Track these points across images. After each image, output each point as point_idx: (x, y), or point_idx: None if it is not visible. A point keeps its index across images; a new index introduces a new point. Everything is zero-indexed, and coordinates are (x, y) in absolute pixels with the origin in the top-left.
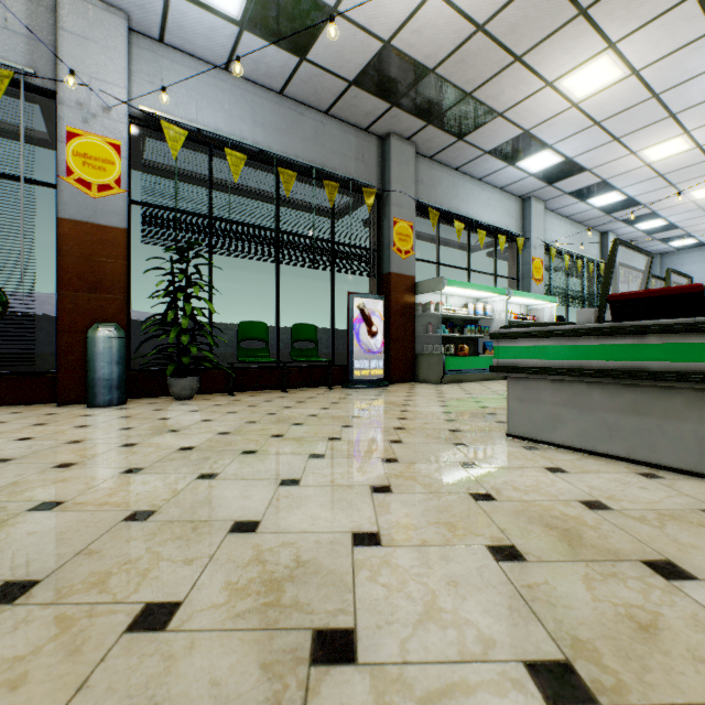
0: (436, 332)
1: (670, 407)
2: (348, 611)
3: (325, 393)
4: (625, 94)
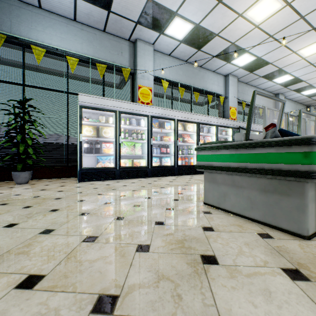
0: None
1: None
2: None
3: None
4: None
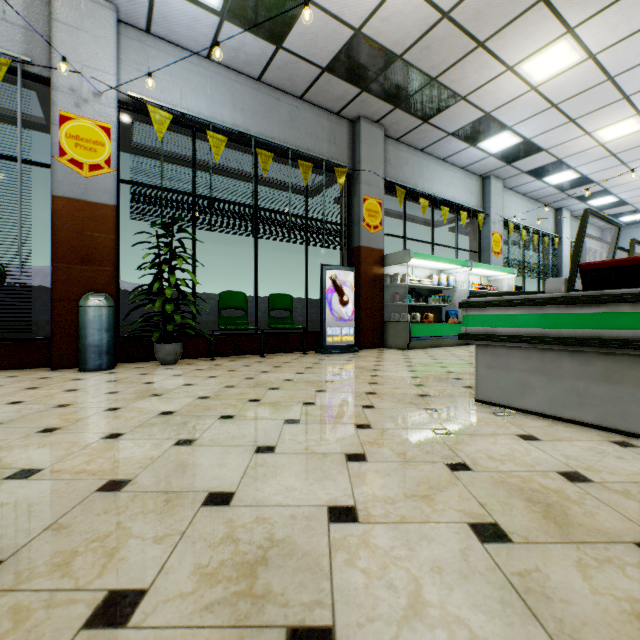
0: (403, 301)
1: None
2: (325, 604)
3: (300, 358)
4: (581, 77)
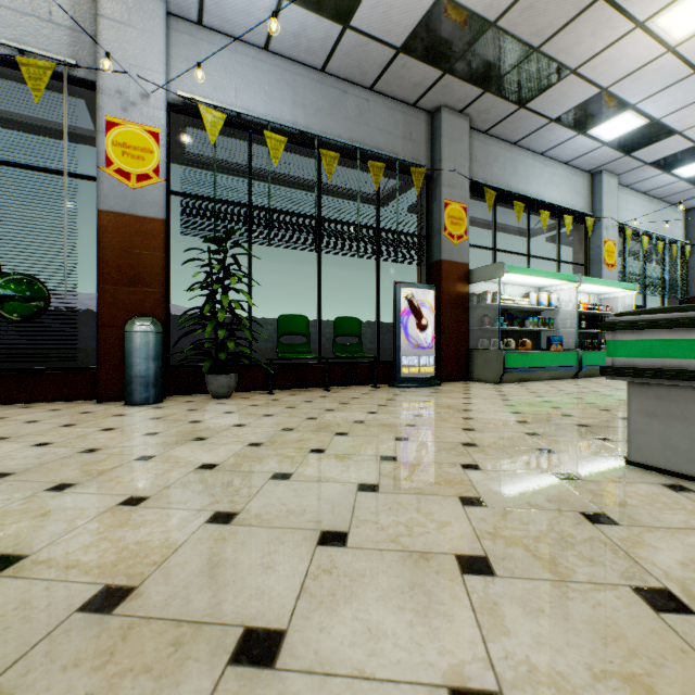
0: (493, 325)
1: None
2: None
3: (370, 393)
4: None
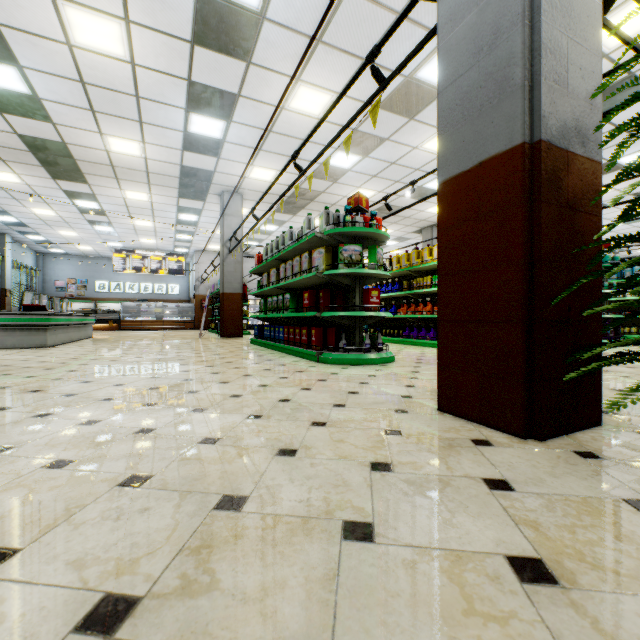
0: None
1: (39, 333)
2: None
3: None
4: (23, 188)
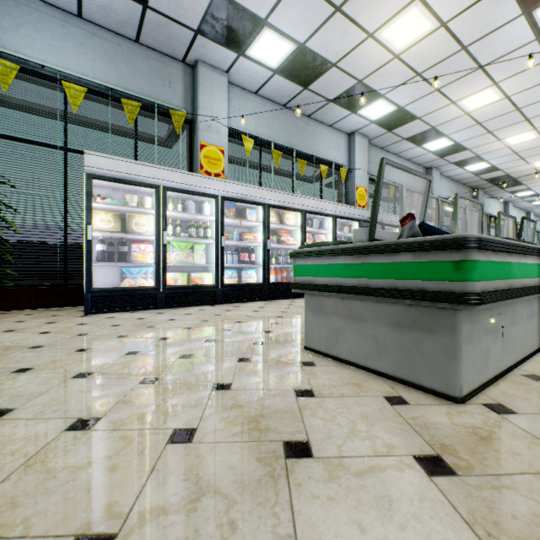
0: None
1: None
2: None
3: None
4: None
